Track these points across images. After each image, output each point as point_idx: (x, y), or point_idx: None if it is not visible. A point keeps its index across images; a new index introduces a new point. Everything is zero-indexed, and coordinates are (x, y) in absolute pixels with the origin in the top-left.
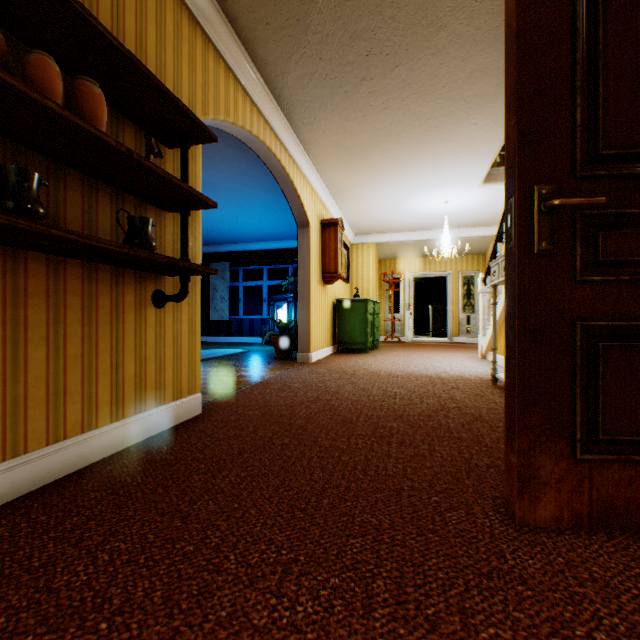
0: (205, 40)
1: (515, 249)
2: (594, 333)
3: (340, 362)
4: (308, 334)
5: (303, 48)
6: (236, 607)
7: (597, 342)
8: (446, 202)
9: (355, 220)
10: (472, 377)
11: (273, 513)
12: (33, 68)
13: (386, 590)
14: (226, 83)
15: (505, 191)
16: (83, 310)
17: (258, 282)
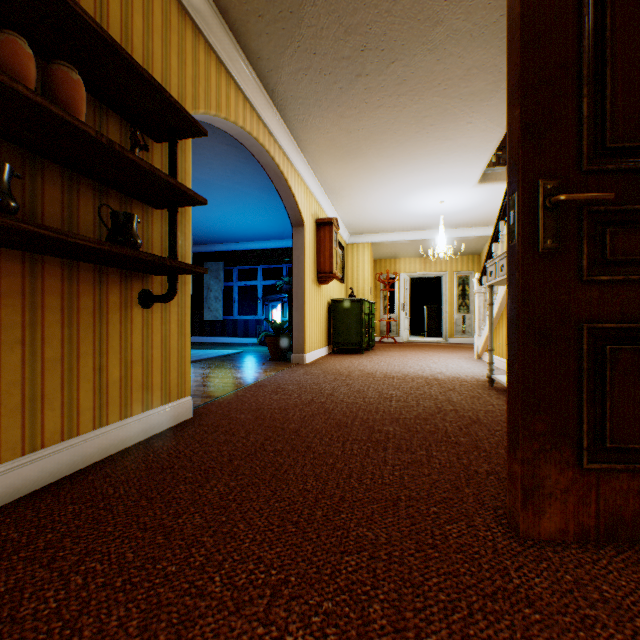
0: (195, 31)
1: (519, 247)
2: (601, 336)
3: (335, 363)
4: (303, 335)
5: (297, 42)
6: (219, 638)
7: (604, 345)
8: (442, 202)
9: (350, 220)
10: (468, 378)
11: (263, 527)
12: (2, 49)
13: (383, 615)
14: (218, 77)
15: (508, 186)
16: (63, 311)
17: (252, 282)
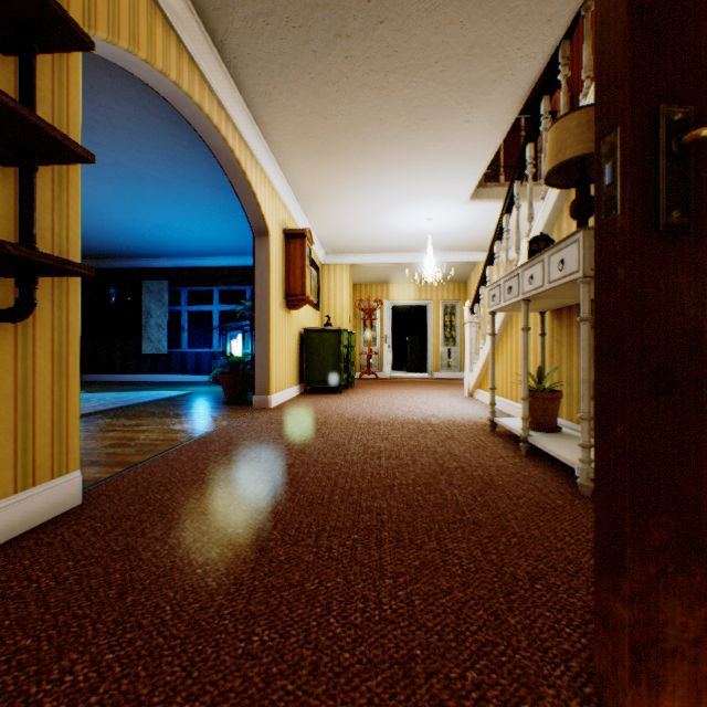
0: None
1: (626, 222)
2: None
3: (308, 406)
4: (267, 371)
5: None
6: None
7: None
8: (430, 219)
9: (327, 235)
10: (466, 421)
11: None
12: None
13: None
14: None
15: (597, 123)
16: None
17: (207, 307)
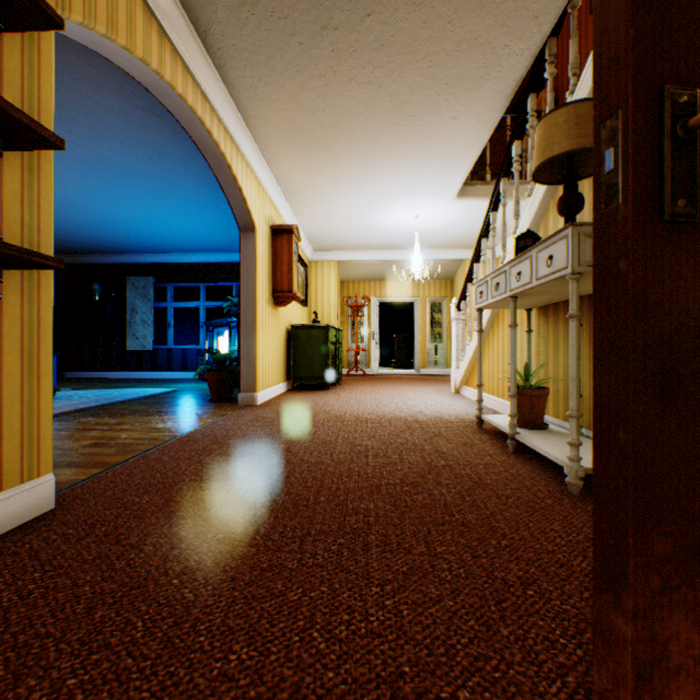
0: None
1: (629, 211)
2: None
3: (295, 403)
4: (254, 368)
5: None
6: None
7: None
8: (417, 217)
9: (314, 232)
10: (453, 418)
11: None
12: None
13: None
14: None
15: (596, 106)
16: None
17: (193, 303)
